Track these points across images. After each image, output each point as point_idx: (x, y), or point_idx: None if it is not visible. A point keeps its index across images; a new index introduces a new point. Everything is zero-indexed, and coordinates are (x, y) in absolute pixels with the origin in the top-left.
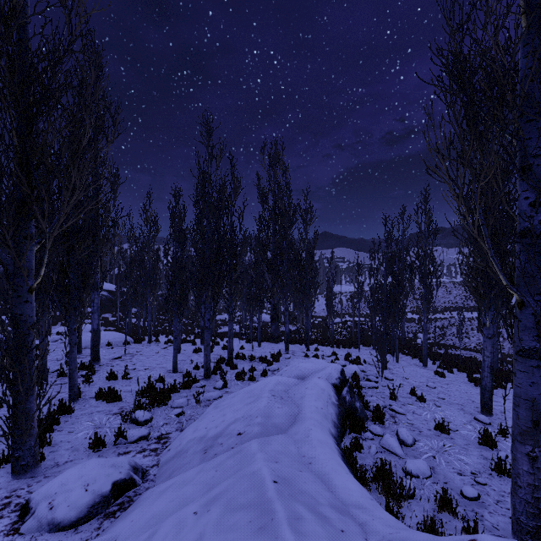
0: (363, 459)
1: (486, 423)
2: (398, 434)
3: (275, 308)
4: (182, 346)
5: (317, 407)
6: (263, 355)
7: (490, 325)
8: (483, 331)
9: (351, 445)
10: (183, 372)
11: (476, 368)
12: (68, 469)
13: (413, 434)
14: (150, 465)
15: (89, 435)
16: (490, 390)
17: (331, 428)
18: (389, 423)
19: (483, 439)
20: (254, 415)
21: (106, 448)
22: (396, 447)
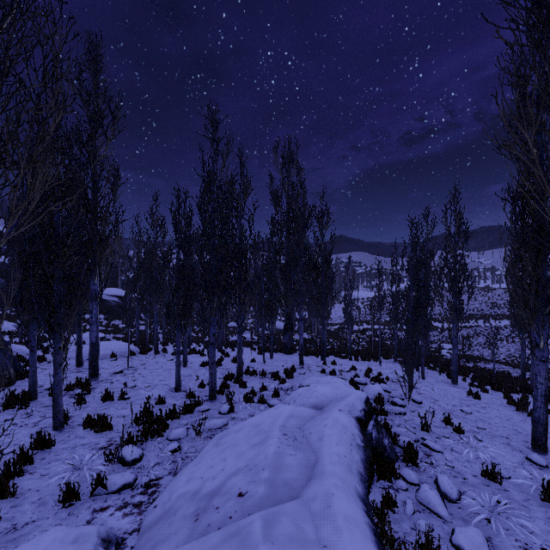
0: (397, 523)
1: (542, 466)
2: (438, 484)
3: (289, 317)
4: (189, 357)
5: (339, 454)
6: (275, 369)
7: (545, 346)
8: (536, 353)
9: (382, 506)
10: (186, 392)
11: (512, 387)
12: (25, 536)
13: (456, 482)
14: (128, 530)
15: (63, 482)
16: (545, 423)
17: (358, 486)
18: (424, 465)
19: (546, 493)
20: (260, 466)
21: (81, 501)
22: (438, 505)
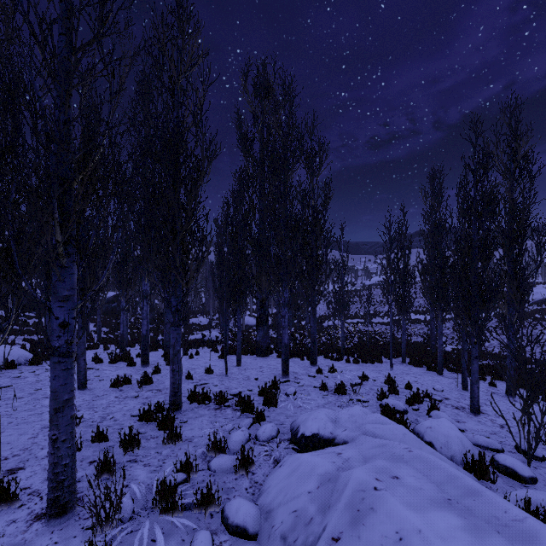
0: None
1: None
2: None
3: (264, 305)
4: (107, 368)
5: None
6: (244, 387)
7: None
8: None
9: None
10: None
11: None
12: None
13: None
14: None
15: None
16: None
17: None
18: None
19: None
20: None
21: None
22: None
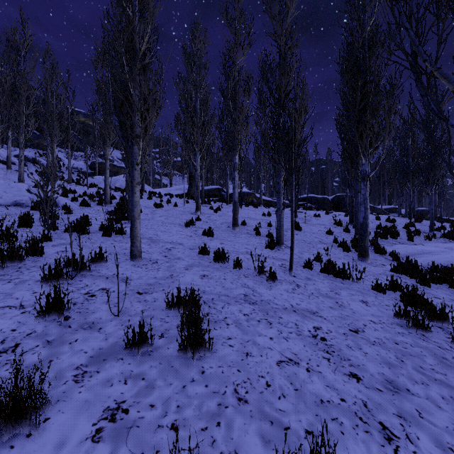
0: None
1: None
2: None
3: None
4: None
5: None
6: None
7: None
8: None
9: None
10: None
11: None
12: None
13: None
14: None
15: None
16: None
17: None
18: None
19: None
20: None
21: None
22: None
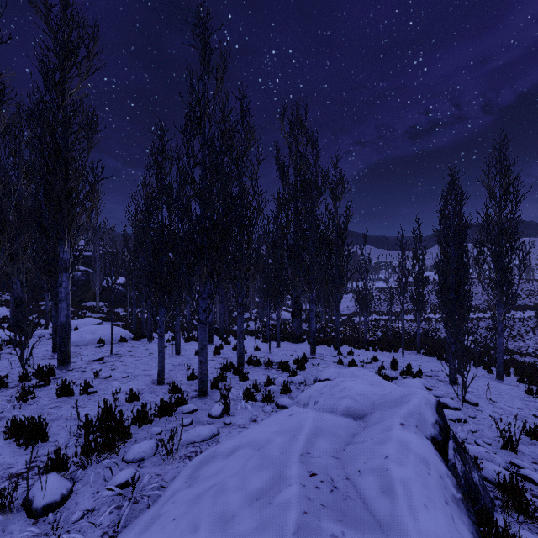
0: None
1: None
2: None
3: (297, 301)
4: (186, 345)
5: (441, 537)
6: (283, 359)
7: None
8: None
9: None
10: (169, 385)
11: None
12: None
13: None
14: None
15: None
16: None
17: None
18: None
19: None
20: None
21: None
22: None
